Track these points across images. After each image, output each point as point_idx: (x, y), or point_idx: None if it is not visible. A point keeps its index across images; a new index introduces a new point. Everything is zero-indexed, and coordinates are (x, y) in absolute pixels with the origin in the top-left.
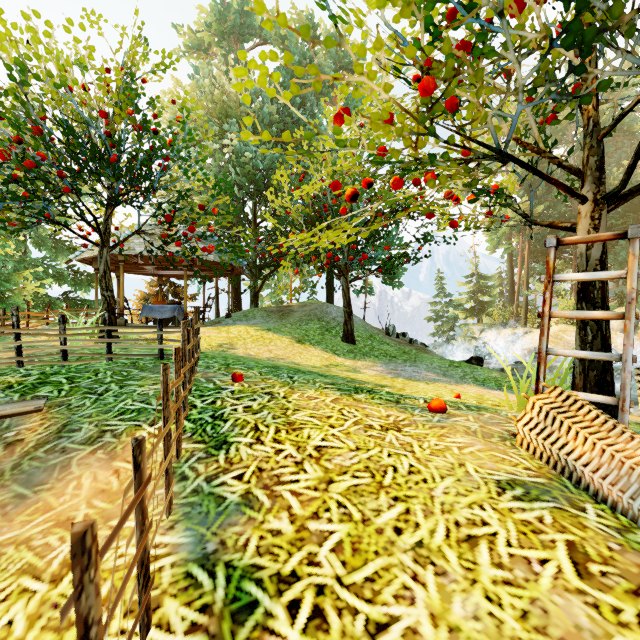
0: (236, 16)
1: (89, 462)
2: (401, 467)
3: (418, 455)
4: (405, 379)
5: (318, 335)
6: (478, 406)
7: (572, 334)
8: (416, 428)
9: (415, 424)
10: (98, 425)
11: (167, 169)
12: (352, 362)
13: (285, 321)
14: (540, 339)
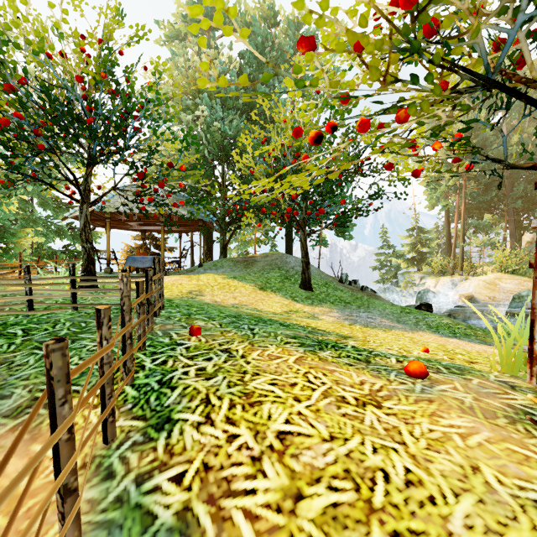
0: (208, 6)
1: (4, 444)
2: (394, 472)
3: (412, 450)
4: (362, 326)
5: (278, 282)
6: (457, 366)
7: (507, 281)
8: (399, 402)
9: (396, 396)
10: (32, 390)
11: (140, 131)
12: (310, 308)
13: (249, 270)
14: (533, 293)
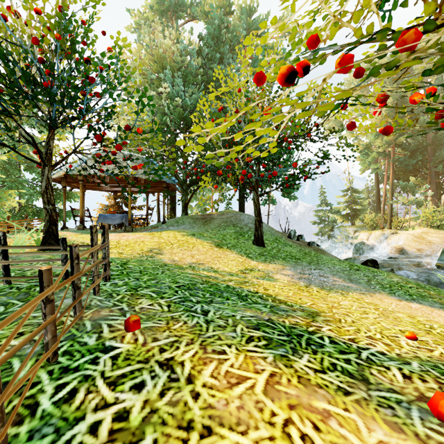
0: None
1: None
2: None
3: None
4: (318, 288)
5: (233, 239)
6: None
7: (433, 235)
8: None
9: None
10: None
11: (99, 95)
12: (264, 265)
13: (207, 227)
14: None
